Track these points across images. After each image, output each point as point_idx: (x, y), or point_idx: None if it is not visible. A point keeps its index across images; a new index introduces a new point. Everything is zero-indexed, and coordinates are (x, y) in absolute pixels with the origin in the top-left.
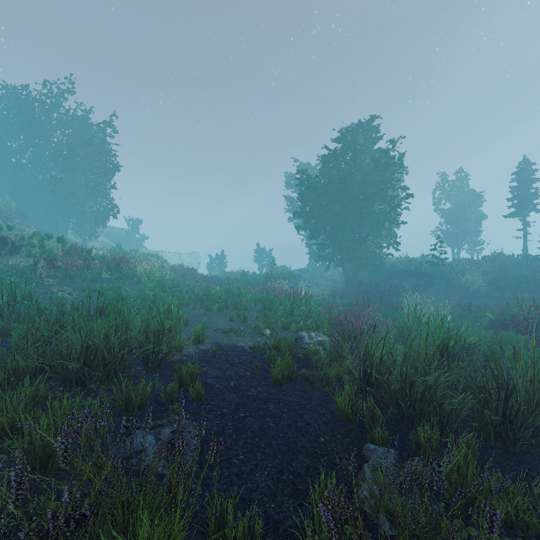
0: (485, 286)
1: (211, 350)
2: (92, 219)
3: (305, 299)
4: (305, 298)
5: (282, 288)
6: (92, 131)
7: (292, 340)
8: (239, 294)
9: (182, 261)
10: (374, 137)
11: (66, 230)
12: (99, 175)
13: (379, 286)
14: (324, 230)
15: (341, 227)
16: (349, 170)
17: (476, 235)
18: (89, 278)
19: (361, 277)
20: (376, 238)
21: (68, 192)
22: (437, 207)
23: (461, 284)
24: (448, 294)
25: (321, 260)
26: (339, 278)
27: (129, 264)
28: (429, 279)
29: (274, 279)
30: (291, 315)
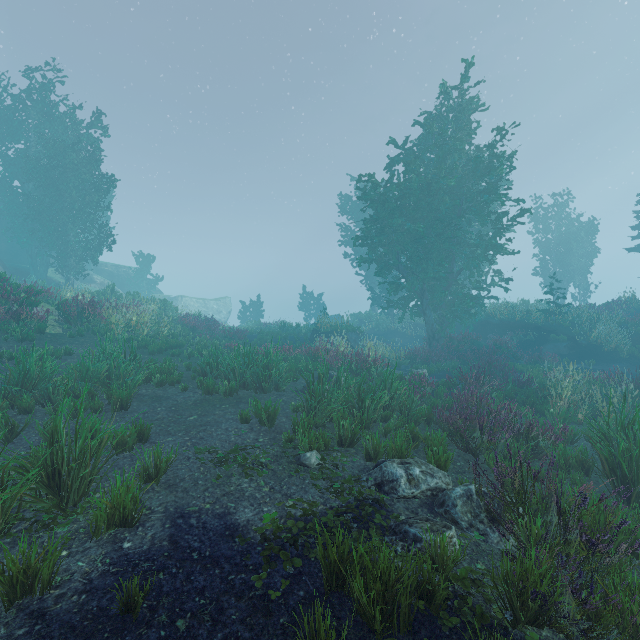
0: (626, 344)
1: (125, 589)
2: (78, 252)
3: (384, 376)
4: (375, 365)
5: (337, 348)
6: (81, 134)
7: (369, 485)
8: (265, 363)
9: (208, 310)
10: (470, 128)
11: (46, 268)
12: (88, 192)
13: (476, 344)
14: (398, 263)
15: (423, 258)
16: (434, 177)
17: (586, 276)
18: (15, 334)
19: (453, 331)
20: (474, 274)
21: (46, 216)
22: (536, 239)
23: (591, 341)
24: (572, 355)
25: (392, 306)
26: (412, 331)
27: (102, 312)
28: (540, 334)
29: (325, 334)
30: (359, 409)
